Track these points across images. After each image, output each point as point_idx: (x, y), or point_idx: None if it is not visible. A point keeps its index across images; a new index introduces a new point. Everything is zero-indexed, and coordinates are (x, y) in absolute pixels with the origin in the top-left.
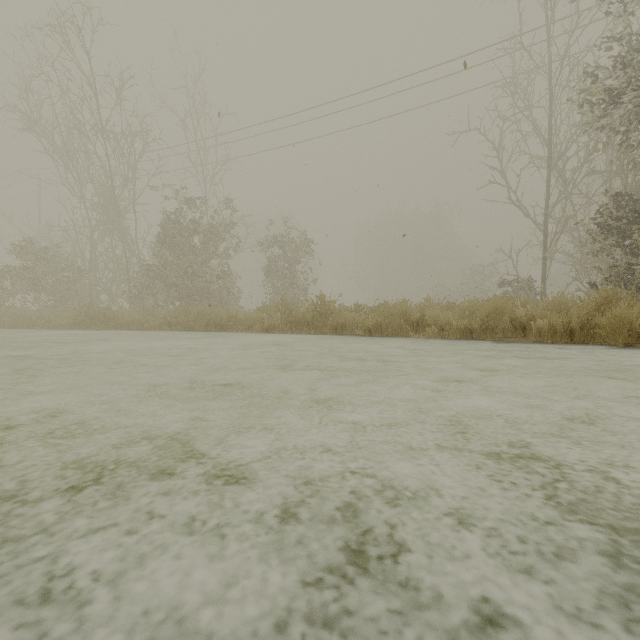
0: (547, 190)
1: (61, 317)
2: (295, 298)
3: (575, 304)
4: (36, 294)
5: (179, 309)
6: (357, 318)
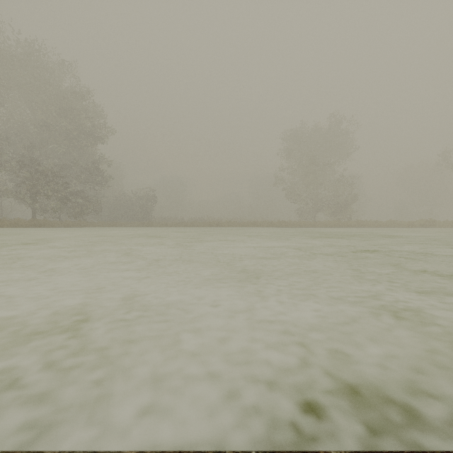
0: None
1: None
2: None
3: None
4: None
5: None
6: None
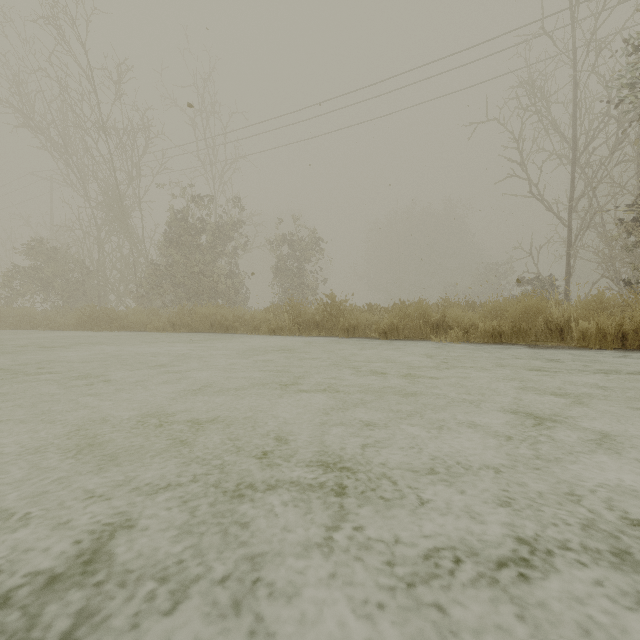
0: (572, 182)
1: (66, 318)
2: (304, 298)
3: (617, 303)
4: (44, 294)
5: (184, 309)
6: (370, 319)
